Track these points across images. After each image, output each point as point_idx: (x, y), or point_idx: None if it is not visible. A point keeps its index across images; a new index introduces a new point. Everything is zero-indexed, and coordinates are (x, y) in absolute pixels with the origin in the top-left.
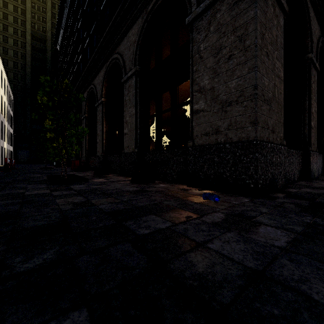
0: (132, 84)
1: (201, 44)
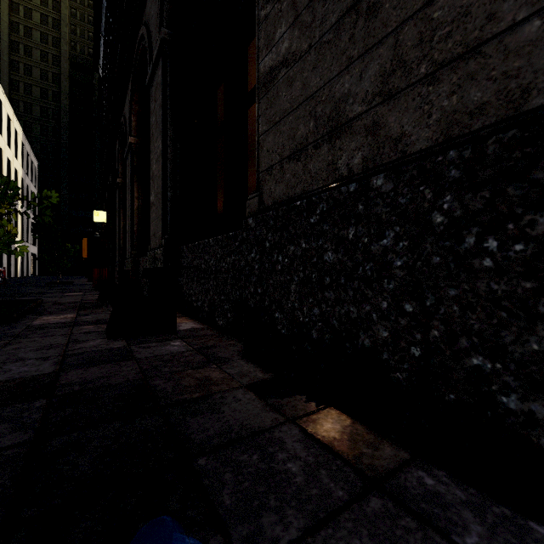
0: (159, 79)
1: None
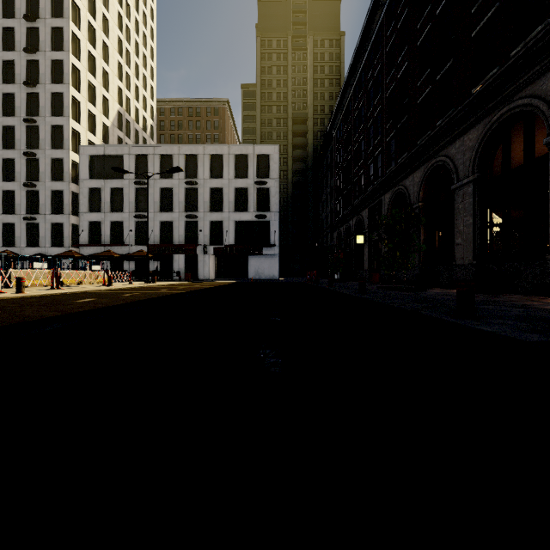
0: (469, 192)
1: None
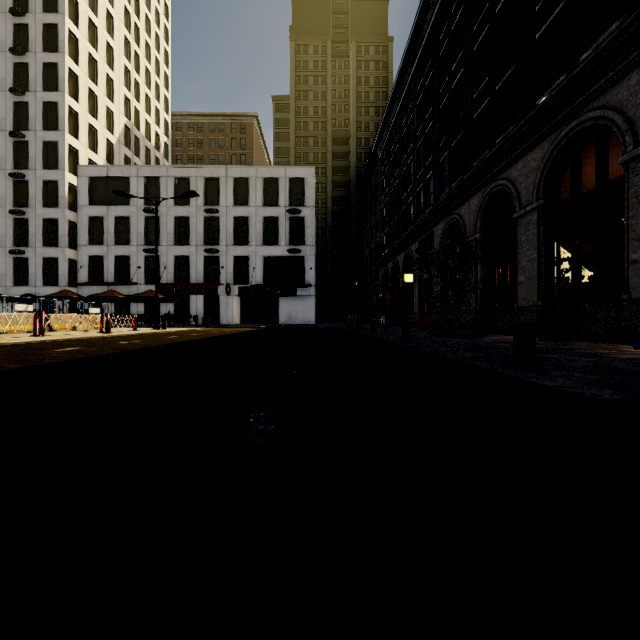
0: (533, 221)
1: (639, 188)
